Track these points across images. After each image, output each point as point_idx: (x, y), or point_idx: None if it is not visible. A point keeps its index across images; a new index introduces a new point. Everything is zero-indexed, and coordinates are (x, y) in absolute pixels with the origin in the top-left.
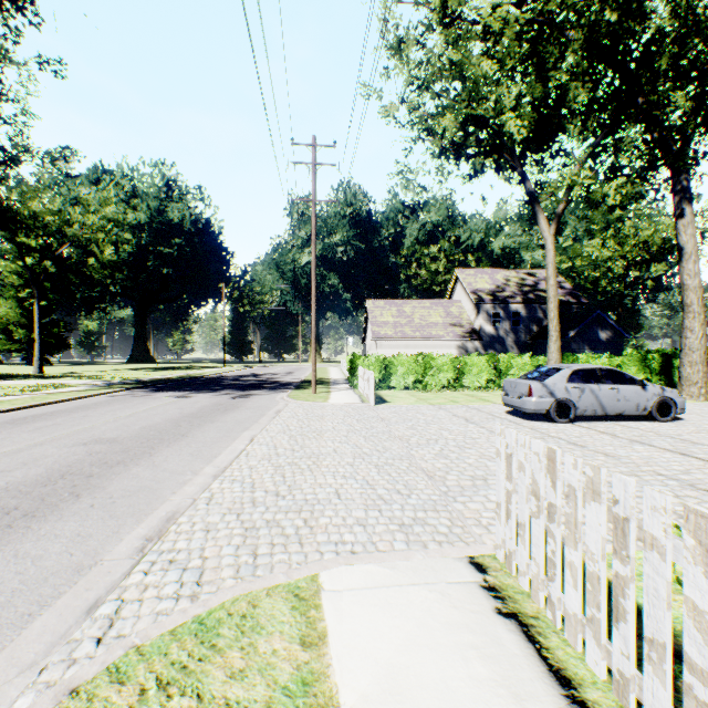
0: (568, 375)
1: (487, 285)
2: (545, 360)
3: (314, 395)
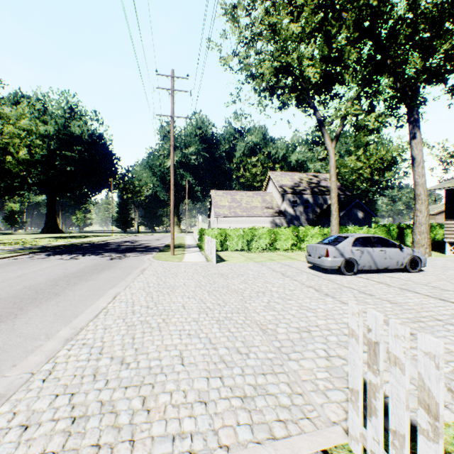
0: (352, 241)
1: (289, 182)
2: (328, 230)
3: (173, 256)
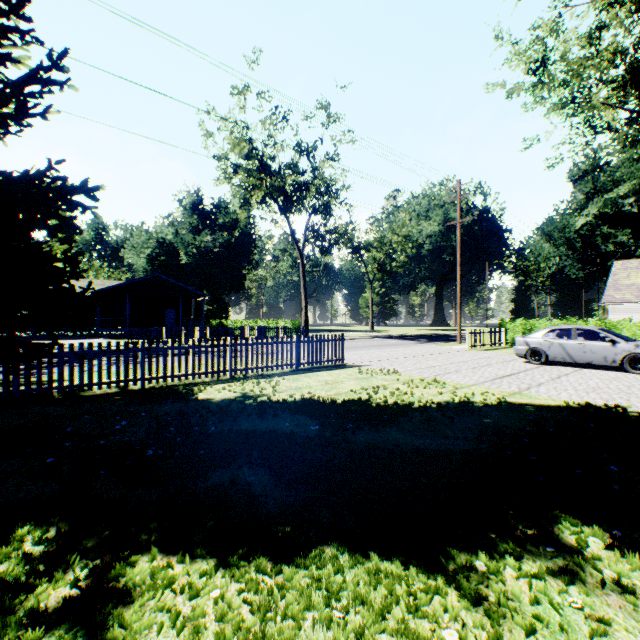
0: (544, 332)
1: None
2: None
3: (454, 344)
